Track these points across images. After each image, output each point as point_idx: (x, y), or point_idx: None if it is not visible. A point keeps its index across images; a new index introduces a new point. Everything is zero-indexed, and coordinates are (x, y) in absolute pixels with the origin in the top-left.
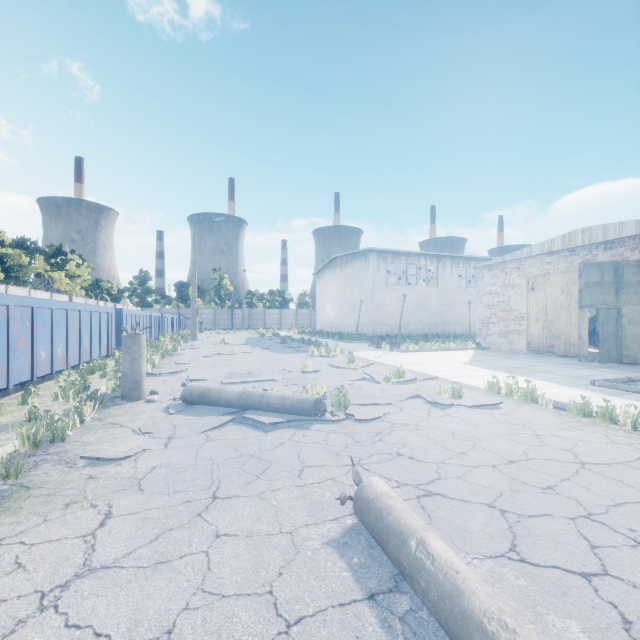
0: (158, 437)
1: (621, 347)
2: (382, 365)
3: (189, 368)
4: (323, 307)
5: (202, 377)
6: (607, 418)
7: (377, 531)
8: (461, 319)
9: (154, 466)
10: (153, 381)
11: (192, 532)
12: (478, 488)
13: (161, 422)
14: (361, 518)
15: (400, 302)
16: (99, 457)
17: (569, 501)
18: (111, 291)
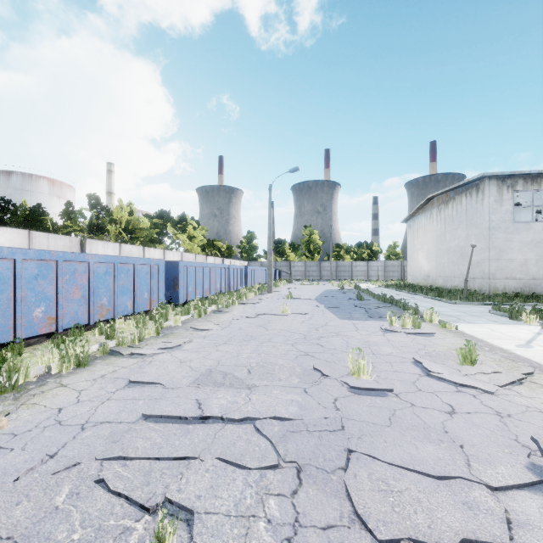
0: None
1: None
2: None
3: (193, 340)
4: (415, 257)
5: (160, 374)
6: None
7: None
8: None
9: None
10: (94, 371)
11: None
12: None
13: None
14: None
15: (539, 246)
16: None
17: None
18: (222, 248)
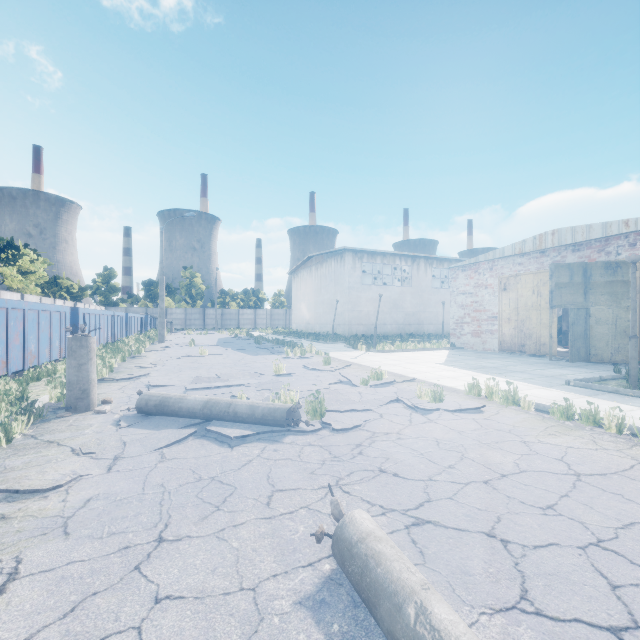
0: (101, 458)
1: (589, 346)
2: (359, 366)
3: (152, 372)
4: (298, 307)
5: (165, 382)
6: (591, 421)
7: (363, 587)
8: (435, 319)
9: (89, 498)
10: (108, 388)
11: (123, 596)
12: (473, 511)
13: (107, 439)
14: (342, 566)
15: (376, 302)
16: (18, 489)
17: (574, 524)
18: (71, 289)
